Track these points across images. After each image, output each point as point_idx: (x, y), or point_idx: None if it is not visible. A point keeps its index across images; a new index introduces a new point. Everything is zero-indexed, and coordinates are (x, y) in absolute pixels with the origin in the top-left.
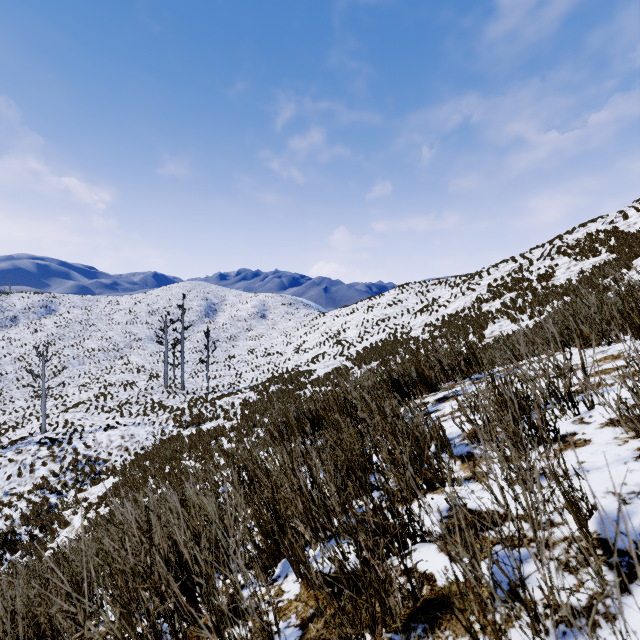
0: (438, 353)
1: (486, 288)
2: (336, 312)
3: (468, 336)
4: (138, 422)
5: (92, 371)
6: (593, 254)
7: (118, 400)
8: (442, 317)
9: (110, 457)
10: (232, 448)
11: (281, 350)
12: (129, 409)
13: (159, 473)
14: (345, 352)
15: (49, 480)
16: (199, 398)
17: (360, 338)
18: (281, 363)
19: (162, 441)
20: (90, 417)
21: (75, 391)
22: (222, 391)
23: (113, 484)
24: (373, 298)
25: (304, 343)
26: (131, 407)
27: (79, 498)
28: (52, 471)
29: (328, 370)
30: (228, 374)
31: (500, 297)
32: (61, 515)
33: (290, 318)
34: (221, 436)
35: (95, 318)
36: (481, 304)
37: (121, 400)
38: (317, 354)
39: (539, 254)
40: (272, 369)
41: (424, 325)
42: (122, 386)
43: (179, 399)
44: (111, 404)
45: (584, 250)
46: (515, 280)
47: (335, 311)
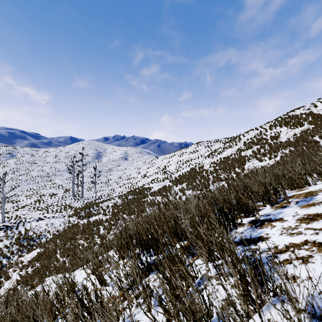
0: (219, 178)
1: (243, 143)
2: (164, 156)
3: (235, 169)
4: (56, 216)
5: (34, 188)
6: (300, 125)
7: (46, 203)
8: (220, 159)
9: (39, 236)
10: (105, 233)
11: (135, 176)
12: (52, 208)
13: (63, 247)
14: (168, 177)
15: (3, 250)
16: (91, 202)
17: (176, 170)
18: (135, 183)
19: (68, 227)
20: (30, 213)
21: (24, 199)
22: (103, 198)
23: (37, 253)
24: (183, 149)
25: (147, 172)
26: (53, 207)
27: (19, 261)
28: (5, 245)
29: (160, 187)
30: (107, 189)
31: (251, 148)
32: (6, 272)
33: (140, 160)
34: (100, 225)
35: (37, 160)
36: (241, 152)
37: (48, 203)
38: (154, 178)
39: (270, 126)
40: (130, 186)
41: (210, 163)
42: (50, 196)
43: (80, 203)
44: (42, 206)
45: (295, 123)
46: (258, 139)
47: (163, 156)
